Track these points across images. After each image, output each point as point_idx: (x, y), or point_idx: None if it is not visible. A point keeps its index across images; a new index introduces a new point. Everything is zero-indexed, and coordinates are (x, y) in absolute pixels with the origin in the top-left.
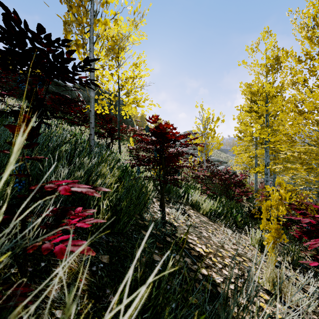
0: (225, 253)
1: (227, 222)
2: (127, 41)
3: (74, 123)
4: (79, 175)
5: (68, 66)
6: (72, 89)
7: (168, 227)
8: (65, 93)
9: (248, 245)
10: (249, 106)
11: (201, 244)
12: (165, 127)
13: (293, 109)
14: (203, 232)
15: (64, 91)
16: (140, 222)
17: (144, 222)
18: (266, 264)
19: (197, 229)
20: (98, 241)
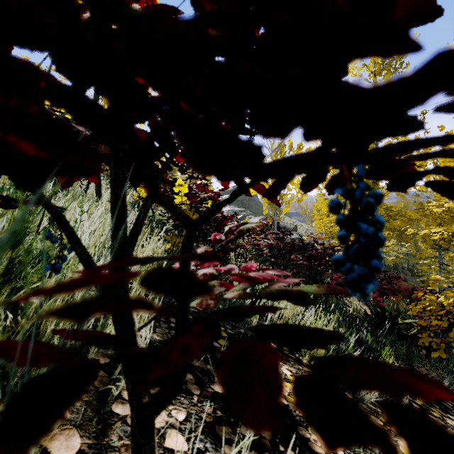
0: None
1: None
2: None
3: None
4: None
5: None
6: None
7: None
8: None
9: None
10: None
11: None
12: None
13: None
14: None
15: None
16: None
17: None
18: None
19: None
20: None
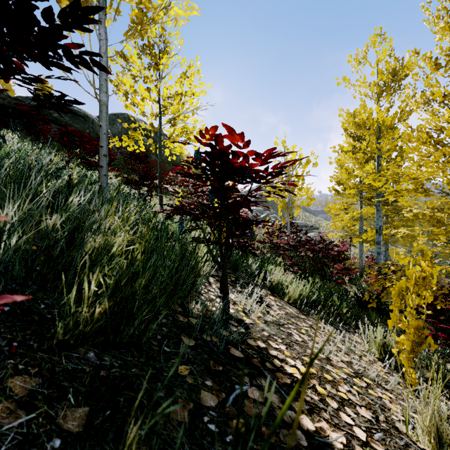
0: (335, 374)
1: (326, 314)
2: (166, 15)
3: (91, 164)
4: (51, 226)
5: (32, 8)
6: (94, 120)
7: (233, 327)
8: (84, 126)
9: (365, 354)
10: (352, 147)
11: (293, 359)
12: (229, 146)
13: (427, 140)
14: (293, 334)
15: (82, 123)
16: (181, 319)
17: (189, 318)
18: (401, 388)
19: (282, 328)
20: (72, 368)
